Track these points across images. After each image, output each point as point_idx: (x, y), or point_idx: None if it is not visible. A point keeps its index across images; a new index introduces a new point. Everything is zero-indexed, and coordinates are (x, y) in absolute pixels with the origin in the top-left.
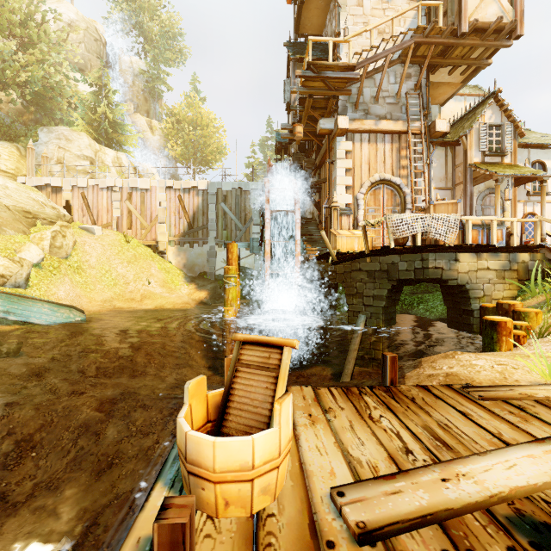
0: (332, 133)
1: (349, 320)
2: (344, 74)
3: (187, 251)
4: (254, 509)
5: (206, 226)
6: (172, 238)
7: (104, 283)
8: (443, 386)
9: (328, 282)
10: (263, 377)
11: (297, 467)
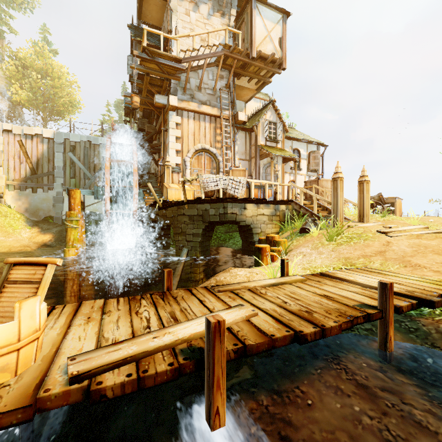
0: (166, 108)
1: (176, 253)
2: (174, 64)
3: (29, 196)
4: None
5: (52, 173)
6: (11, 182)
7: None
8: (202, 288)
9: (162, 224)
10: (27, 289)
11: (52, 352)
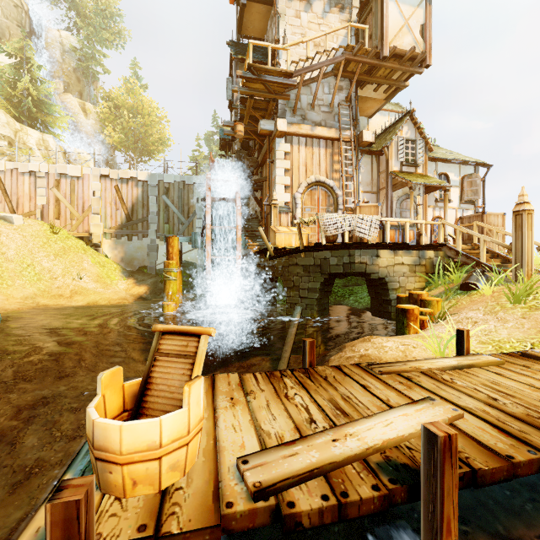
0: (272, 135)
1: (287, 312)
2: (283, 80)
3: (125, 244)
4: (163, 485)
5: (146, 219)
6: (108, 231)
7: (25, 278)
8: (353, 365)
9: (268, 276)
10: (180, 364)
11: (211, 445)
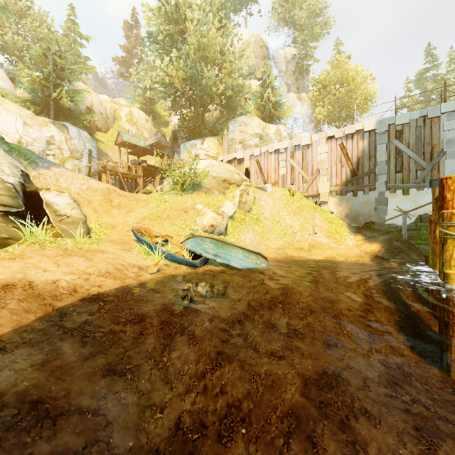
0: None
1: None
2: None
3: (349, 200)
4: None
5: (373, 171)
6: (333, 188)
7: (276, 233)
8: None
9: None
10: None
11: None
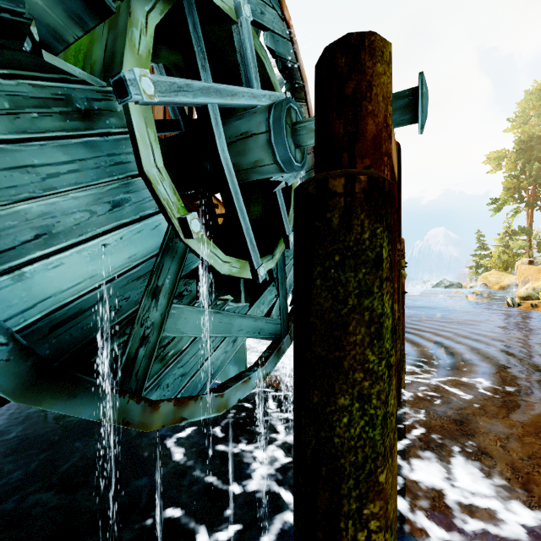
0: None
1: None
2: None
3: None
4: None
5: None
6: None
7: None
8: None
9: None
10: None
11: None
